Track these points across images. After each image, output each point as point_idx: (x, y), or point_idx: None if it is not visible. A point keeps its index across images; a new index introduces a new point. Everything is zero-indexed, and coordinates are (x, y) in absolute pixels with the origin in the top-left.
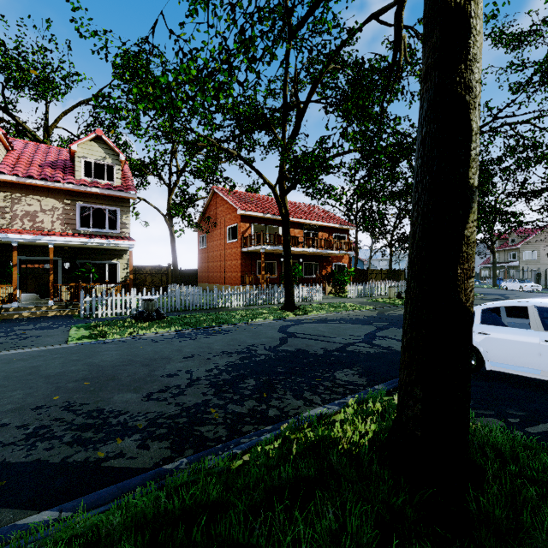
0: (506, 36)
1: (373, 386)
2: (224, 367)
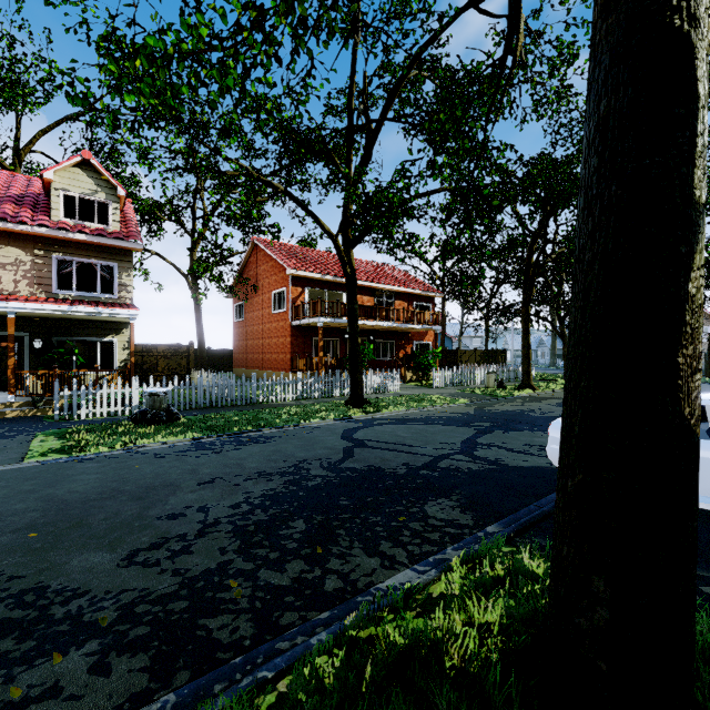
0: None
1: (484, 528)
2: (259, 500)
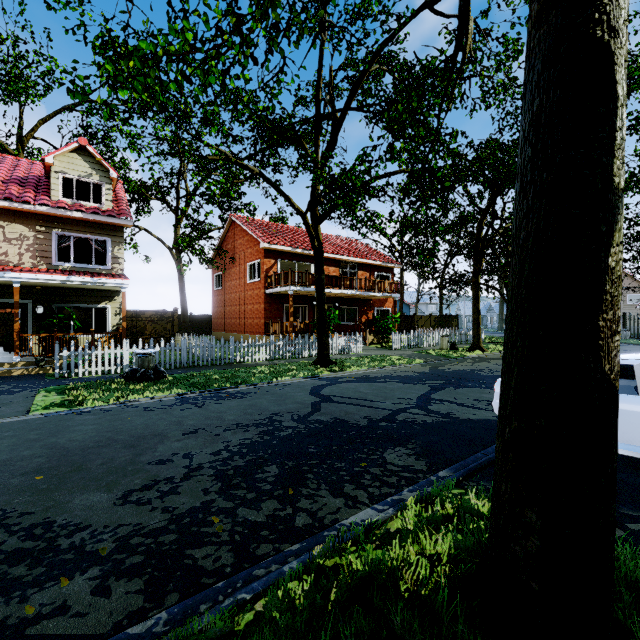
0: None
1: (436, 473)
2: (237, 448)
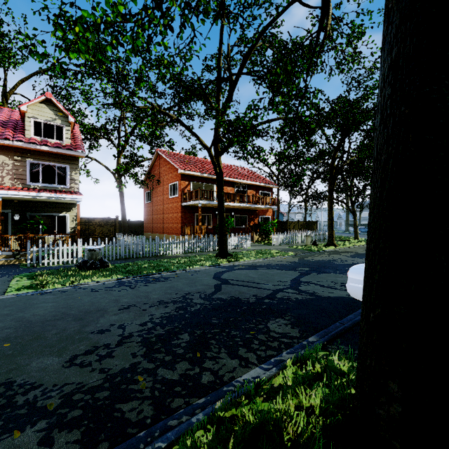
0: None
1: (307, 338)
2: (159, 320)
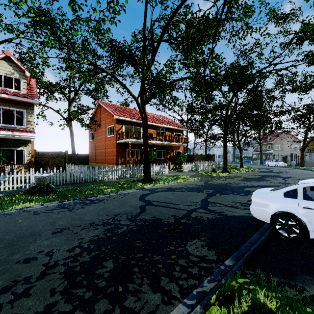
0: (277, 14)
1: (223, 262)
2: (87, 244)
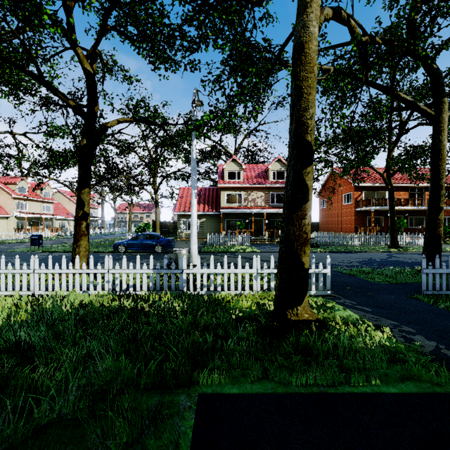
0: None
1: None
2: (362, 261)
